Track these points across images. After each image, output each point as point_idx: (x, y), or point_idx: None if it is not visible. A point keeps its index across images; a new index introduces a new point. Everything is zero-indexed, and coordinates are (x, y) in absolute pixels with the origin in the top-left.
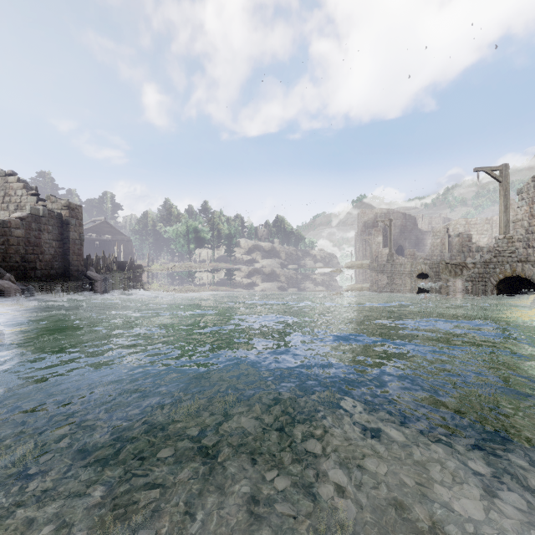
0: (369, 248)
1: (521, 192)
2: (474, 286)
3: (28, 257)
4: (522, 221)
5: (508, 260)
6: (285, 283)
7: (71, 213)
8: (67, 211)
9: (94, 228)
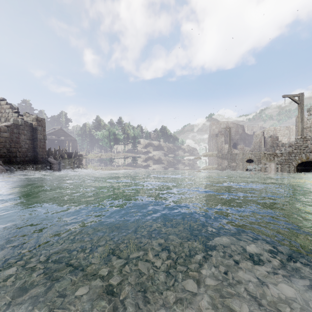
0: (216, 144)
1: (309, 110)
2: (282, 167)
3: (12, 149)
4: (310, 128)
5: (304, 151)
6: (167, 165)
7: (38, 123)
8: (36, 122)
9: (54, 133)
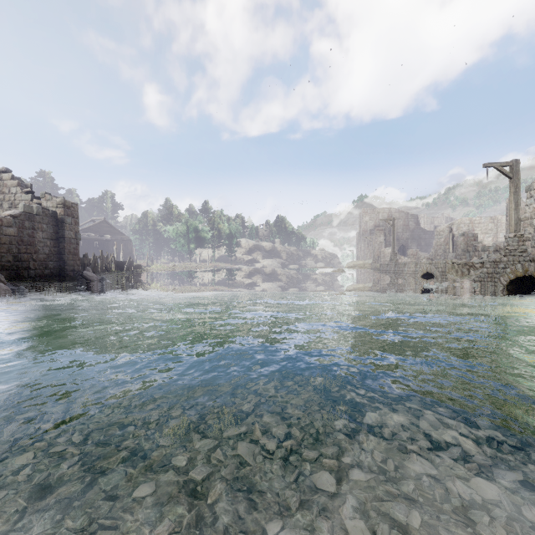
0: (371, 248)
1: (529, 190)
2: (482, 286)
3: (21, 256)
4: (530, 220)
5: (520, 259)
6: (286, 283)
7: (66, 211)
8: (62, 210)
9: (93, 228)
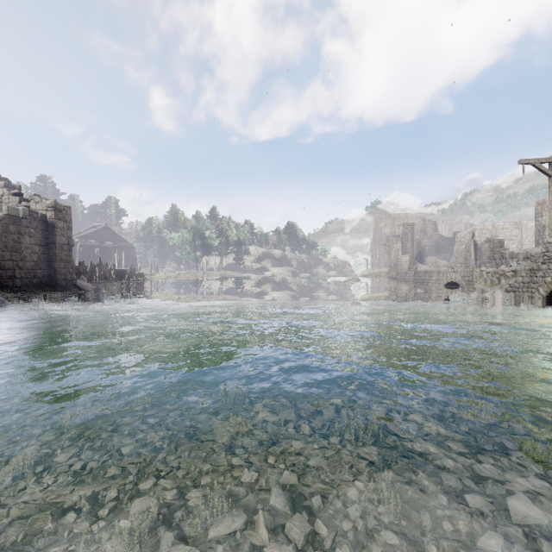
0: (386, 255)
1: None
2: (517, 297)
3: (5, 263)
4: None
5: None
6: (297, 293)
7: (58, 215)
8: (53, 213)
9: (94, 234)
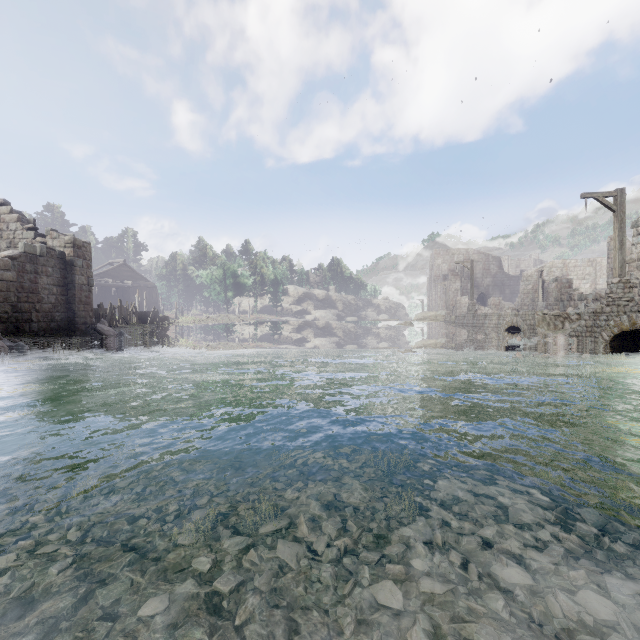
0: (444, 296)
1: (636, 226)
2: (580, 342)
3: (22, 306)
4: (637, 262)
5: (626, 310)
6: (342, 339)
7: (77, 252)
8: (71, 250)
9: (110, 272)
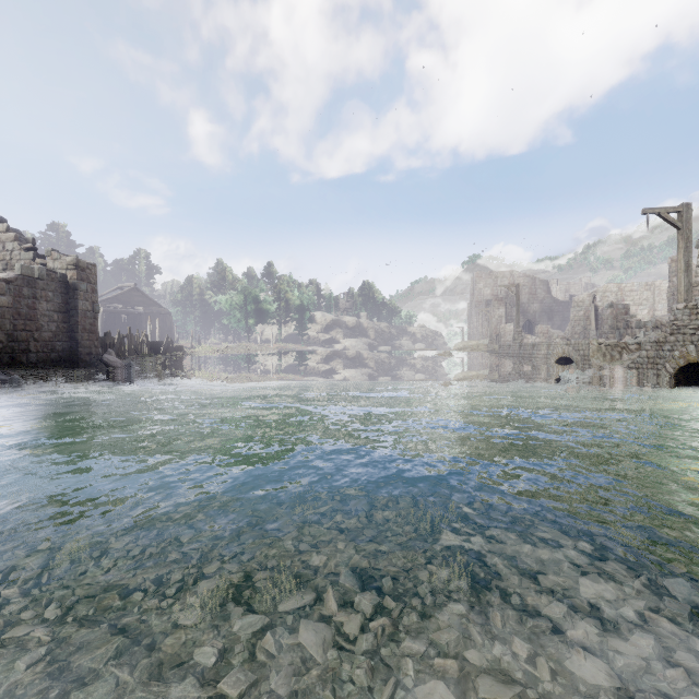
0: (486, 324)
1: None
2: (640, 375)
3: (18, 334)
4: None
5: (693, 339)
6: (375, 371)
7: (80, 275)
8: (74, 272)
9: (120, 297)
